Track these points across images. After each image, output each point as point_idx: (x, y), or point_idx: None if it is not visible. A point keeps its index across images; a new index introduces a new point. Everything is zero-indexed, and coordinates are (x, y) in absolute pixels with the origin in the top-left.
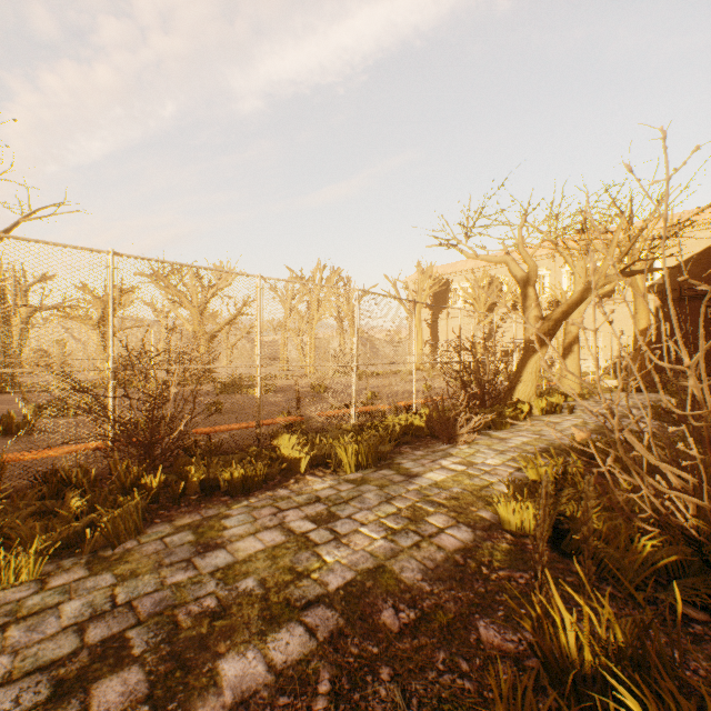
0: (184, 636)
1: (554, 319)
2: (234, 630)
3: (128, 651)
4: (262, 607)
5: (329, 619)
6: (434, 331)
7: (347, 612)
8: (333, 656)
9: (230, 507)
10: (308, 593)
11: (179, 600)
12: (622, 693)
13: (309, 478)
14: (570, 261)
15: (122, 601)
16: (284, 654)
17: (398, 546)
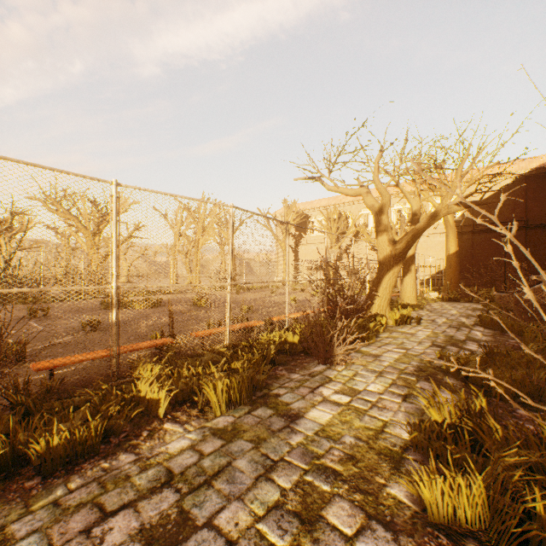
0: None
1: (405, 242)
2: None
3: None
4: None
5: None
6: (297, 254)
7: None
8: None
9: (29, 506)
10: None
11: None
12: None
13: (168, 427)
14: (409, 197)
15: None
16: None
17: None
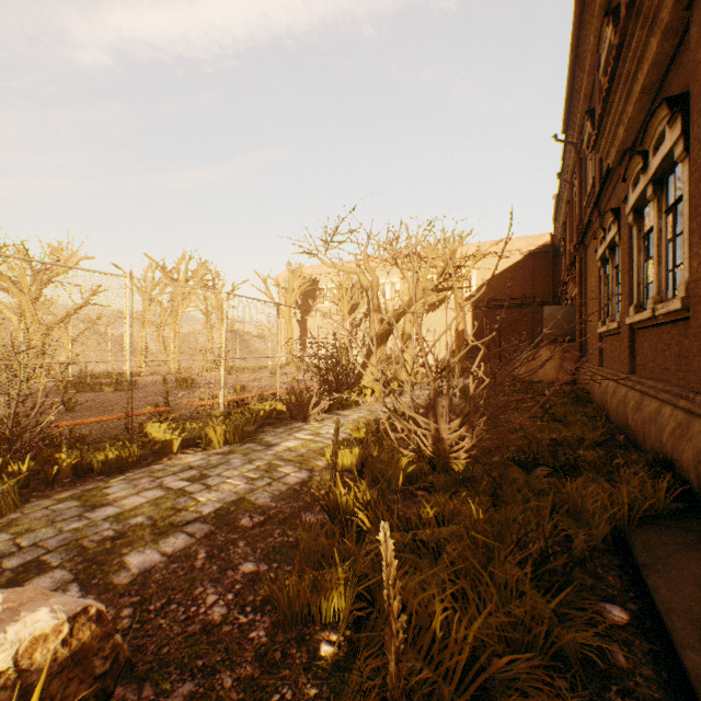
0: (93, 550)
1: (391, 322)
2: (133, 542)
3: (47, 565)
4: (153, 529)
5: (204, 527)
6: (304, 328)
7: (217, 523)
8: (208, 542)
9: (108, 482)
10: (188, 518)
11: (81, 536)
12: (360, 514)
13: (182, 456)
14: (406, 275)
15: (28, 544)
16: (173, 547)
17: (256, 486)
